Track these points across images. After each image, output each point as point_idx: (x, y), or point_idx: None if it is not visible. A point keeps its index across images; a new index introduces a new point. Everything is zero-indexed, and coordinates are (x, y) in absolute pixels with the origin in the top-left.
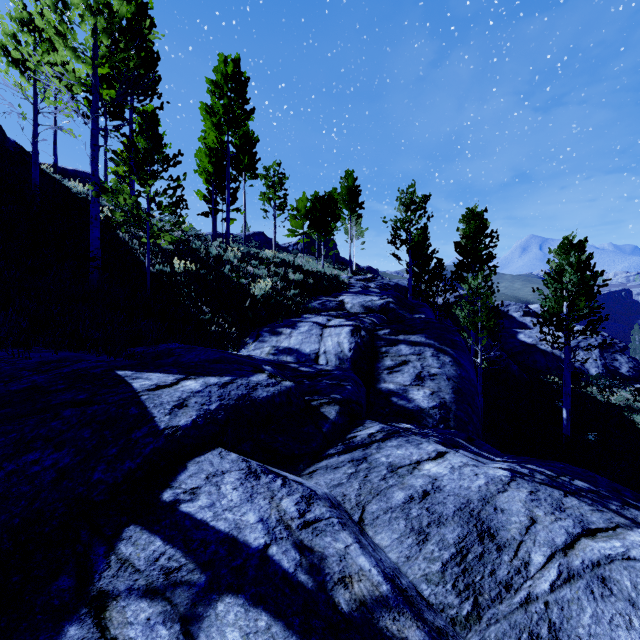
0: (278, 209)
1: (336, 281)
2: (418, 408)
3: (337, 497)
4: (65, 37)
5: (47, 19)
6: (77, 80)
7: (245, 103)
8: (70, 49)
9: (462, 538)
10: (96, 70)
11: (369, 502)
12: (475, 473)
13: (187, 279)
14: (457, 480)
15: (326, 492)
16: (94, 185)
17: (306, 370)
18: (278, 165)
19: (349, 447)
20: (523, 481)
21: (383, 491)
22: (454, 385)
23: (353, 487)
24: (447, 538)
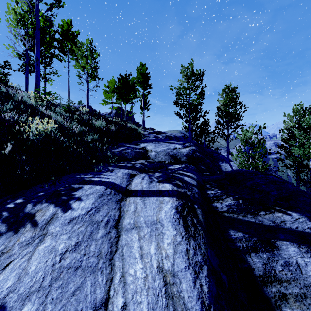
0: (89, 75)
1: (135, 132)
2: None
3: None
4: None
5: None
6: None
7: None
8: None
9: None
10: None
11: None
12: None
13: None
14: None
15: None
16: None
17: None
18: (90, 42)
19: None
20: None
21: None
22: None
23: None
24: None
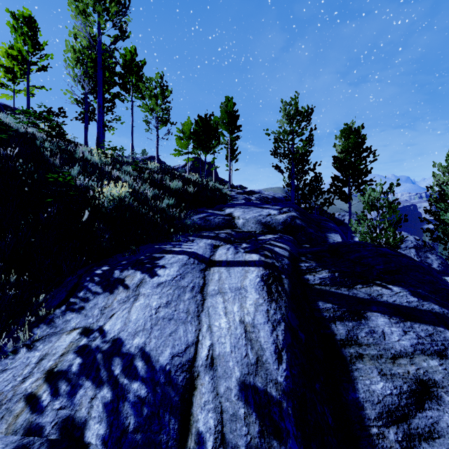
0: (160, 120)
1: (219, 193)
2: None
3: None
4: None
5: None
6: None
7: None
8: None
9: None
10: None
11: None
12: None
13: None
14: None
15: None
16: None
17: None
18: (160, 77)
19: None
20: None
21: None
22: None
23: None
24: None
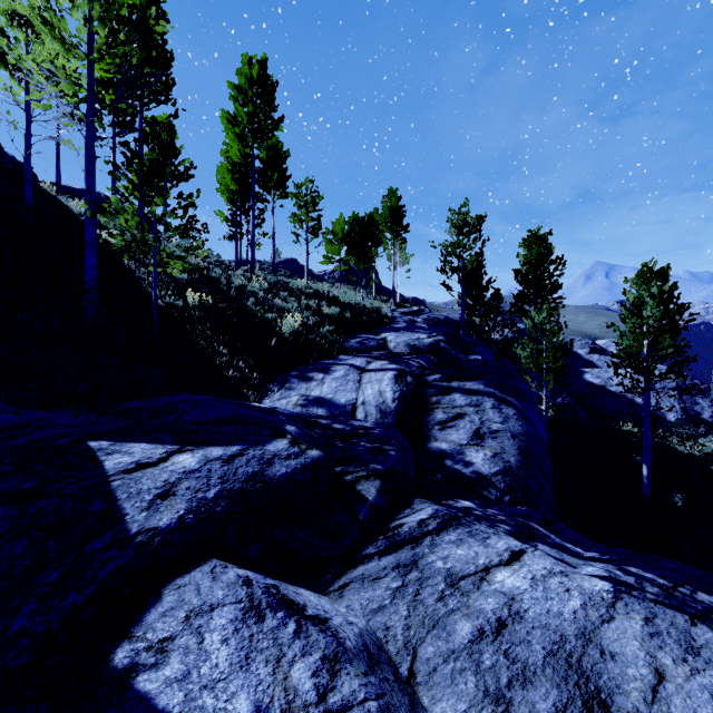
0: (311, 232)
1: (377, 315)
2: (477, 475)
3: (377, 632)
4: (52, 26)
5: (30, 4)
6: (68, 78)
7: (273, 111)
8: (58, 40)
9: (561, 710)
10: (92, 67)
11: (422, 641)
12: (566, 588)
13: (203, 314)
14: (542, 600)
15: (361, 628)
16: (89, 203)
17: (340, 428)
18: (311, 182)
19: (393, 543)
20: (632, 599)
21: (441, 620)
22: (520, 444)
23: (399, 613)
24: (539, 710)
